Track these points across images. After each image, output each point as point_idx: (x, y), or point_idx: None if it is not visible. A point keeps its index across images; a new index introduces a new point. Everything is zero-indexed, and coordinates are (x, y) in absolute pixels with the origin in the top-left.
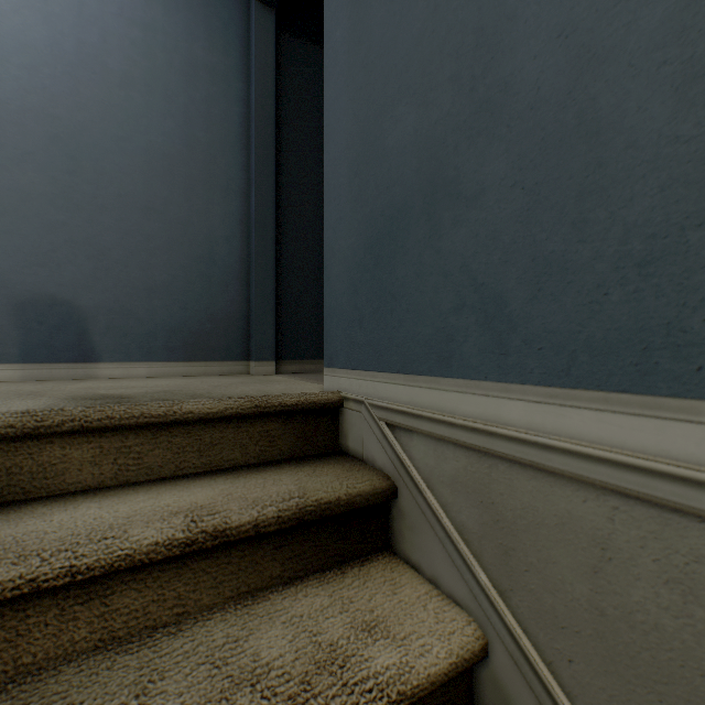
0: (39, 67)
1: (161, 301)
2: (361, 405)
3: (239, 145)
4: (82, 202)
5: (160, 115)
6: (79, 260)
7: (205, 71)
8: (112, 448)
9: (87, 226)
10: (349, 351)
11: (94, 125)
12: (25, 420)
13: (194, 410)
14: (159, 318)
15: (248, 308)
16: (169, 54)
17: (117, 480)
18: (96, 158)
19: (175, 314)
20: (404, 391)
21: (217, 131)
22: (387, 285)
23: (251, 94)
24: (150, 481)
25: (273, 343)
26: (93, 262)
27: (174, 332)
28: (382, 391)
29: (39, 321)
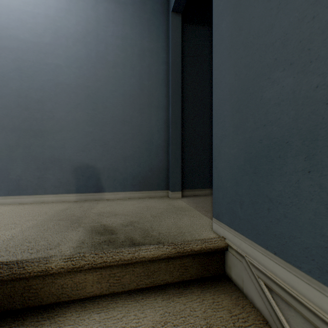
0: (82, 66)
1: (129, 163)
2: (242, 258)
3: (163, 85)
4: (98, 122)
5: (128, 77)
6: (97, 147)
7: (148, 52)
8: (106, 274)
9: (100, 132)
10: (232, 218)
11: (102, 87)
12: (68, 264)
13: (145, 255)
14: (128, 171)
15: (167, 164)
16: (132, 48)
17: (108, 291)
18: (103, 101)
19: (135, 169)
20: (281, 270)
21: (153, 80)
22: (264, 190)
23: (169, 58)
24: (123, 293)
25: (180, 182)
26: (102, 148)
27: (134, 177)
28: (260, 258)
29: (82, 175)
